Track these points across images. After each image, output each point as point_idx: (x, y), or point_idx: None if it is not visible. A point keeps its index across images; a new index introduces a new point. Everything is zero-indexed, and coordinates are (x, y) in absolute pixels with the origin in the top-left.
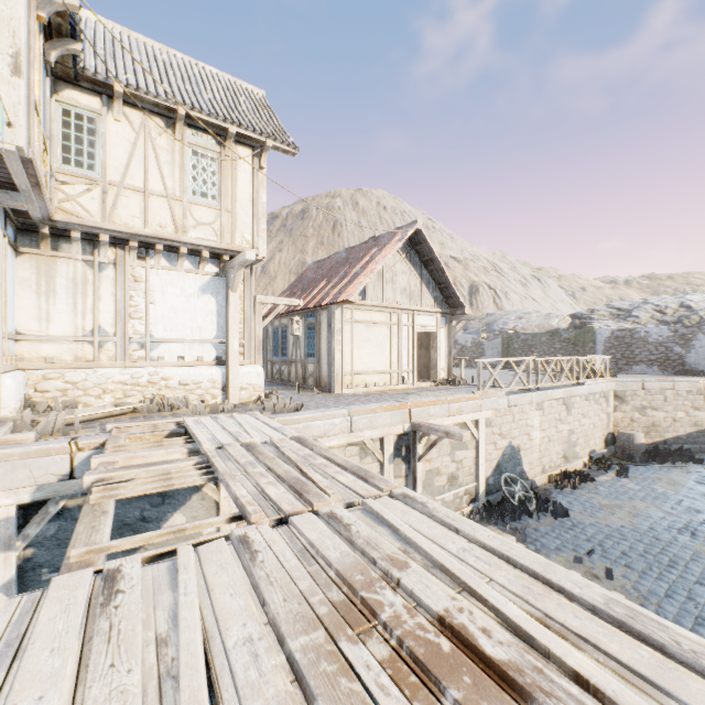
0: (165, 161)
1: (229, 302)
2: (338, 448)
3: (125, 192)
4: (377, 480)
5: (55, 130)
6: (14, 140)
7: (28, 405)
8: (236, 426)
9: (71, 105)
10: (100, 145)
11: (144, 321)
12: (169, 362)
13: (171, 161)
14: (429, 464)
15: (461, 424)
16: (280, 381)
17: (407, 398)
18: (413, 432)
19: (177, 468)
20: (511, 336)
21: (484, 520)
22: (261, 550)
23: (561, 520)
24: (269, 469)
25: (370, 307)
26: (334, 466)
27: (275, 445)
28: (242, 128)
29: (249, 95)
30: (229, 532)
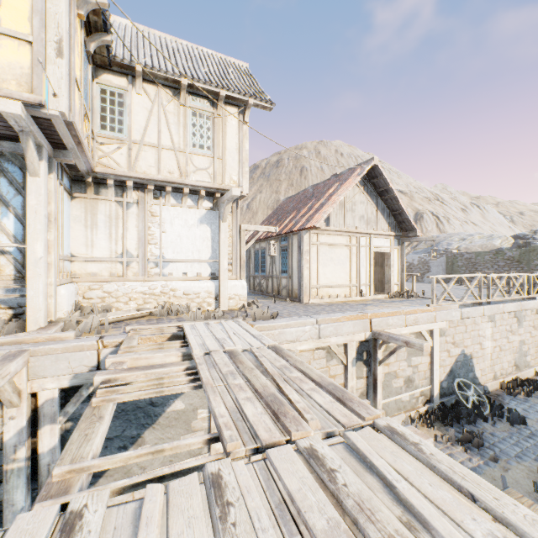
0: (173, 122)
1: (220, 230)
2: (308, 352)
3: (144, 148)
4: (356, 405)
5: (96, 105)
6: (58, 107)
7: (78, 309)
8: (222, 333)
9: (106, 85)
10: (127, 114)
11: (158, 245)
12: (176, 277)
13: (177, 122)
14: (387, 367)
15: (416, 333)
16: (260, 292)
17: (366, 308)
18: (373, 339)
19: (170, 372)
20: (455, 255)
21: (439, 420)
22: (234, 502)
23: (518, 427)
24: (247, 381)
25: (333, 232)
26: (309, 381)
27: (254, 354)
28: (230, 91)
29: (236, 67)
30: (204, 461)
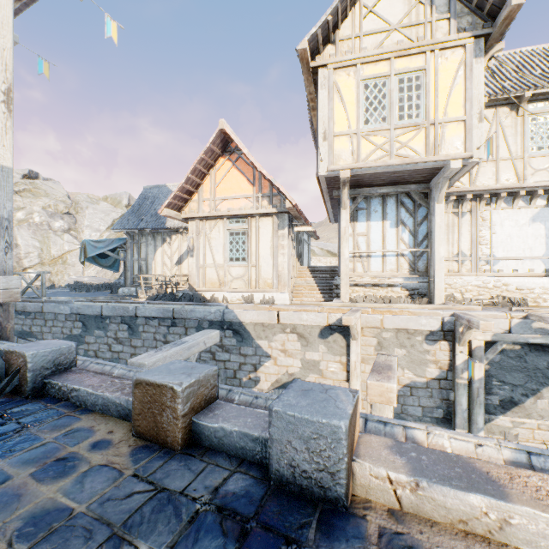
0: (509, 134)
1: None
2: None
3: (482, 164)
4: None
5: None
6: (479, 155)
7: None
8: None
9: None
10: None
11: (488, 246)
12: (505, 274)
13: (513, 133)
14: None
15: None
16: None
17: None
18: None
19: None
20: None
21: None
22: None
23: None
24: None
25: None
26: None
27: None
28: None
29: None
30: None
